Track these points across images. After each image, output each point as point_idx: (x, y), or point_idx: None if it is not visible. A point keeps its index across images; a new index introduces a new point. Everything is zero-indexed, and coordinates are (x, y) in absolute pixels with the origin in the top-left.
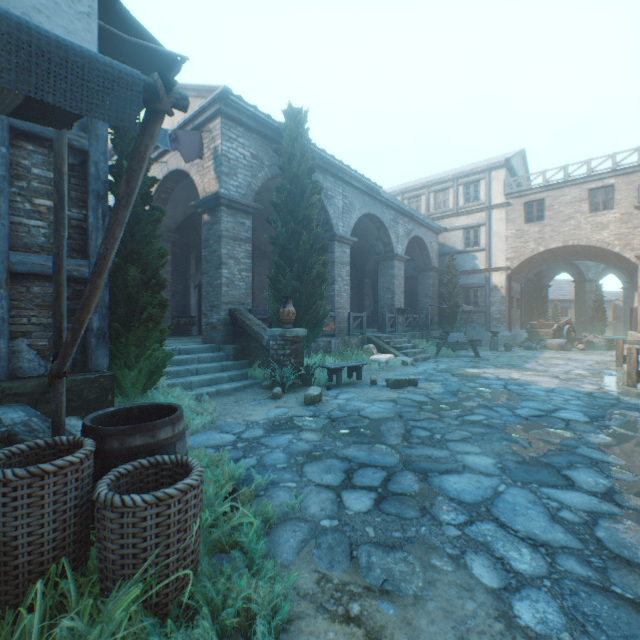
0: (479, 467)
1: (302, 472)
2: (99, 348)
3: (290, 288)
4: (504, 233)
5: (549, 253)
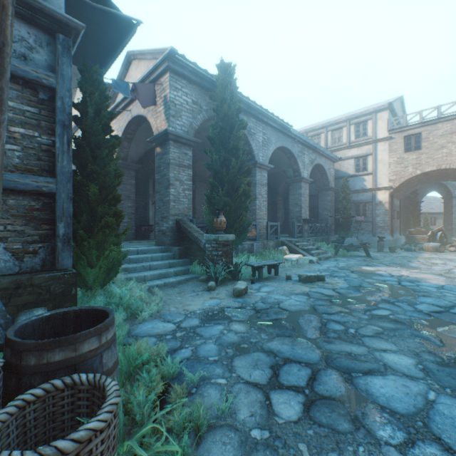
0: (401, 368)
1: (232, 366)
2: (64, 250)
3: (222, 203)
4: (387, 160)
5: (424, 175)
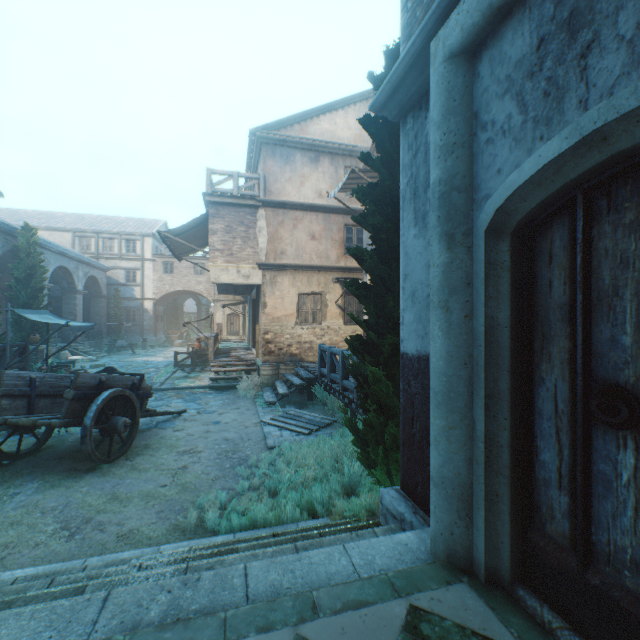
0: None
1: None
2: None
3: (32, 324)
4: (153, 277)
5: (178, 292)
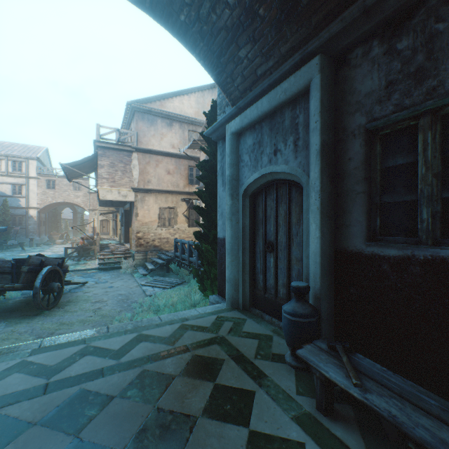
0: None
1: None
2: None
3: None
4: (37, 191)
5: (59, 203)
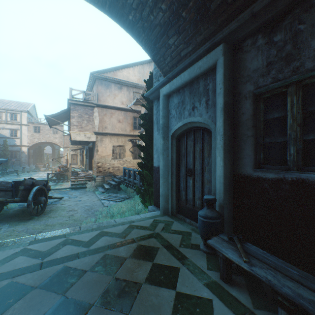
0: None
1: None
2: None
3: None
4: (27, 134)
5: (43, 142)
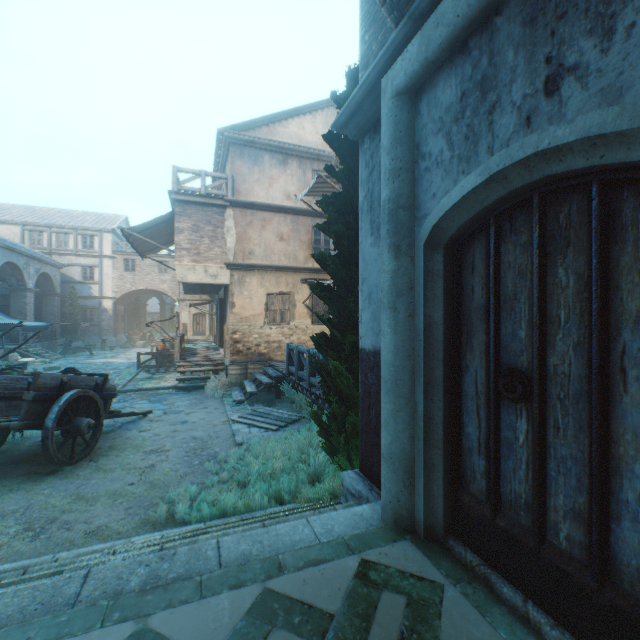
0: None
1: None
2: None
3: None
4: (113, 275)
5: (140, 290)
